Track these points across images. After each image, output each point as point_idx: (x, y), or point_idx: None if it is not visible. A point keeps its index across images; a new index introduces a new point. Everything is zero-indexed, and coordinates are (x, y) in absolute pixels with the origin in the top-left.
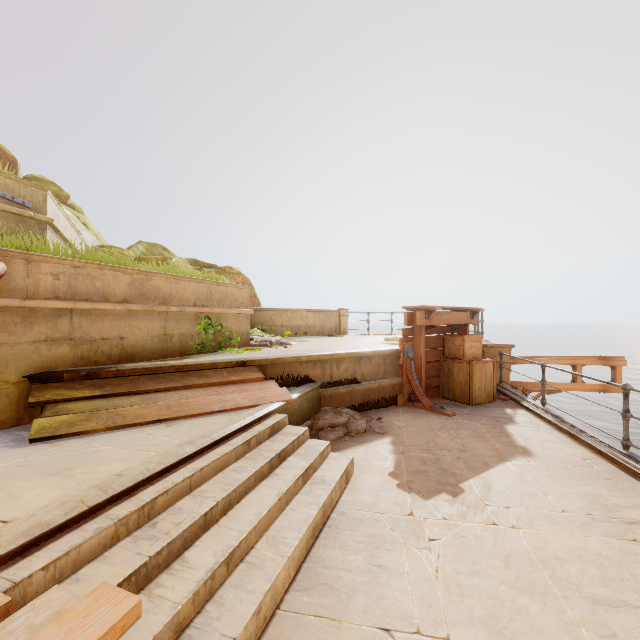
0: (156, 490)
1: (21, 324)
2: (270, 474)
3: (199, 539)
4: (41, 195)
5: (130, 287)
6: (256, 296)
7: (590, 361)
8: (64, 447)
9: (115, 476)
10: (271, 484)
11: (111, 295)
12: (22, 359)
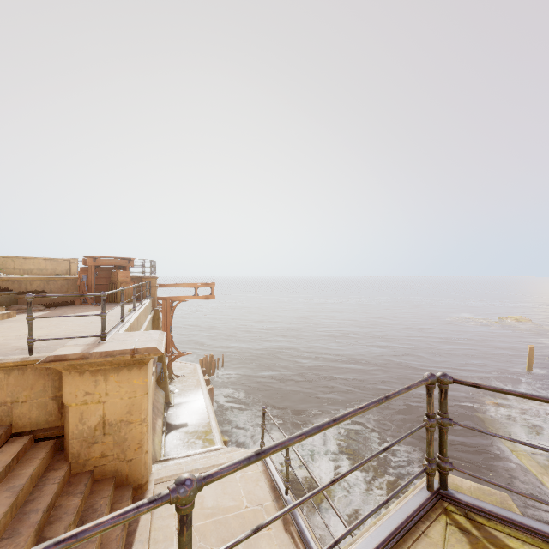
0: None
1: None
2: None
3: None
4: None
5: None
6: None
7: (201, 285)
8: None
9: None
10: None
11: None
12: None
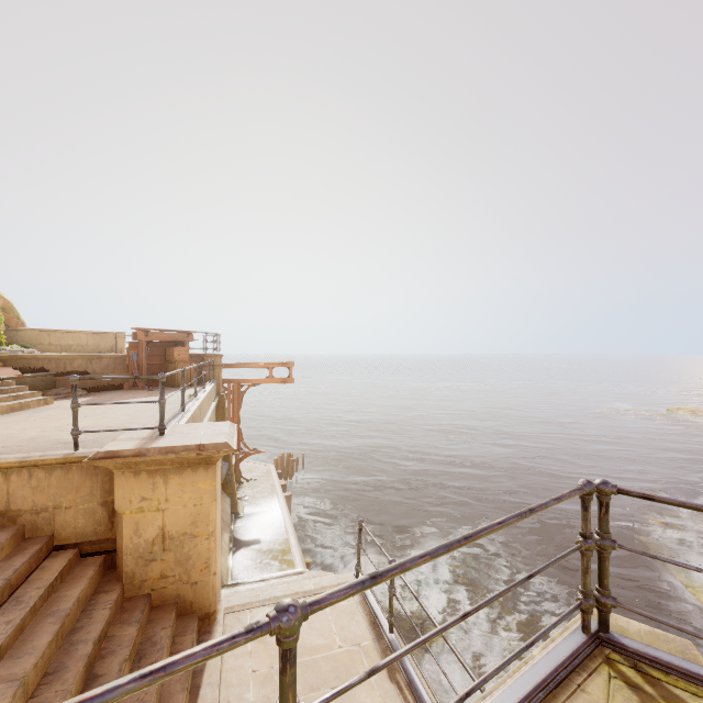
0: None
1: None
2: None
3: None
4: None
5: None
6: (20, 318)
7: (276, 365)
8: None
9: None
10: None
11: None
12: None
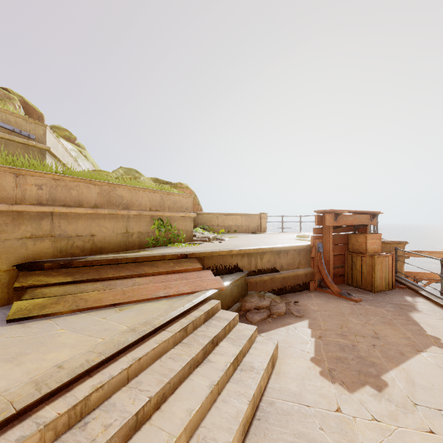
0: (92, 385)
1: (11, 224)
2: (204, 360)
3: (129, 442)
4: (42, 130)
5: (99, 195)
6: (199, 204)
7: None
8: (31, 328)
9: (56, 368)
10: (204, 372)
11: (84, 202)
12: (12, 252)
